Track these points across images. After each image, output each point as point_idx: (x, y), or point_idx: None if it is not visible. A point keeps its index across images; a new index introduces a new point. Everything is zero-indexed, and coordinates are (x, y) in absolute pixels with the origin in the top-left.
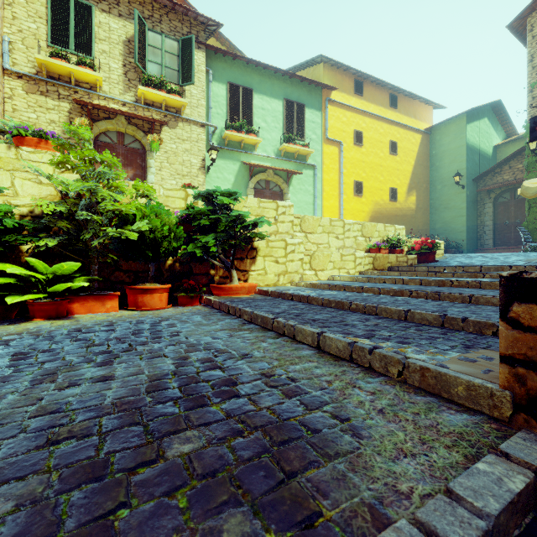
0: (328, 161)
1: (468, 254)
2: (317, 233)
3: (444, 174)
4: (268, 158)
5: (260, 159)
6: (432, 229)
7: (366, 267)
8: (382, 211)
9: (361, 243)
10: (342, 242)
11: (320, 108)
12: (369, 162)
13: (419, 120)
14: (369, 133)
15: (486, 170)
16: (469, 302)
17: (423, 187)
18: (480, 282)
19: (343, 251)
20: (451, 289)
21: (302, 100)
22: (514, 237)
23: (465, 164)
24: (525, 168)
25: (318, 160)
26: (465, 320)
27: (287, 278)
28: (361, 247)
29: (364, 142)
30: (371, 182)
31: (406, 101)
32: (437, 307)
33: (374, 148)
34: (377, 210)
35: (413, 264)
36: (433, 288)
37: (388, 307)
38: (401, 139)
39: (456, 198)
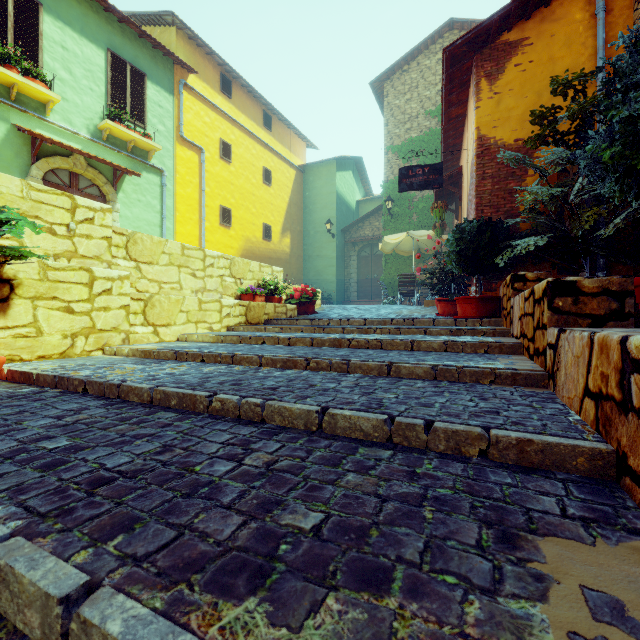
0: (184, 170)
1: (344, 306)
2: (160, 265)
3: (317, 220)
4: (76, 135)
5: (58, 133)
6: (306, 277)
7: (236, 319)
8: (254, 250)
9: (229, 286)
10: (202, 282)
11: (171, 90)
12: (239, 186)
13: (293, 153)
14: (239, 150)
15: (352, 222)
16: (388, 374)
17: (297, 230)
18: (381, 340)
19: (204, 296)
20: (356, 353)
21: (142, 65)
22: (373, 291)
23: (335, 212)
24: (383, 225)
25: (168, 164)
26: (426, 425)
27: (94, 340)
28: (229, 292)
29: (233, 158)
30: (241, 212)
31: (281, 127)
32: (361, 393)
33: (245, 170)
34: (248, 248)
35: (293, 316)
36: (332, 351)
37: (285, 405)
38: (275, 169)
39: (328, 247)
